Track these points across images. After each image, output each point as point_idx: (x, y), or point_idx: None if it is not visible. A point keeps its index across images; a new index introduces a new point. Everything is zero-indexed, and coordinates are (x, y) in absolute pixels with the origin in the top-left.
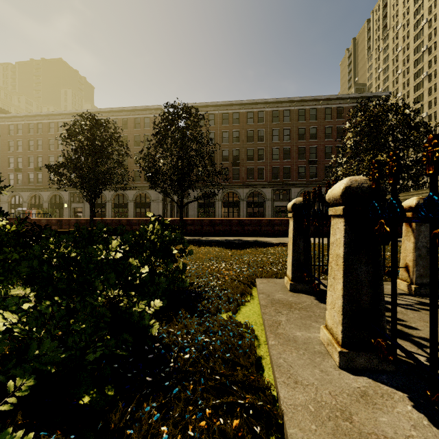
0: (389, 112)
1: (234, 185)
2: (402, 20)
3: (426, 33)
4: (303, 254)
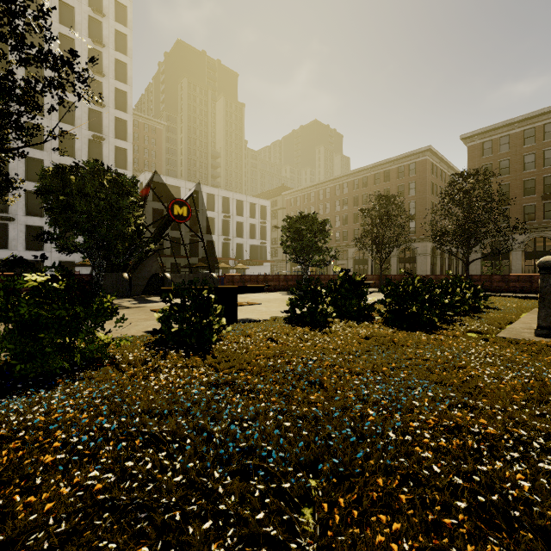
0: None
1: (546, 227)
2: None
3: None
4: None
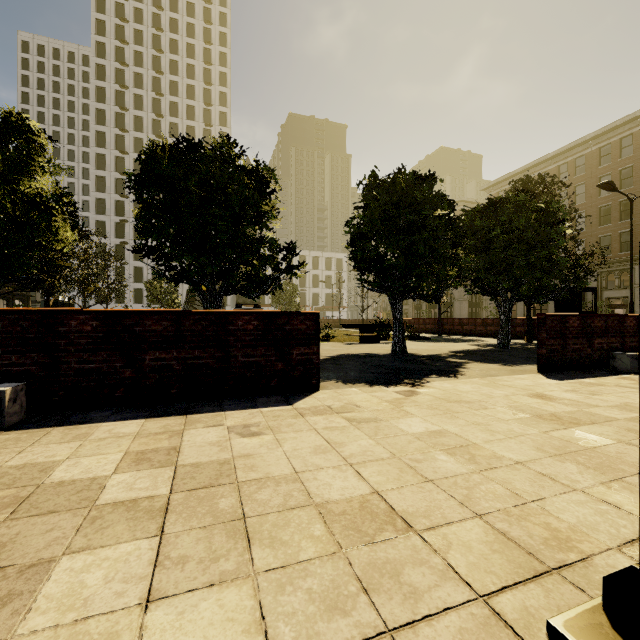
0: None
1: None
2: None
3: None
4: None
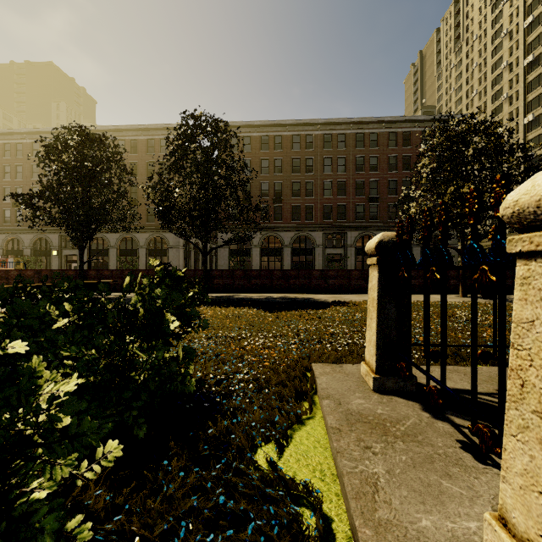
0: (476, 132)
1: (276, 227)
2: (478, 31)
3: (506, 47)
4: (395, 328)
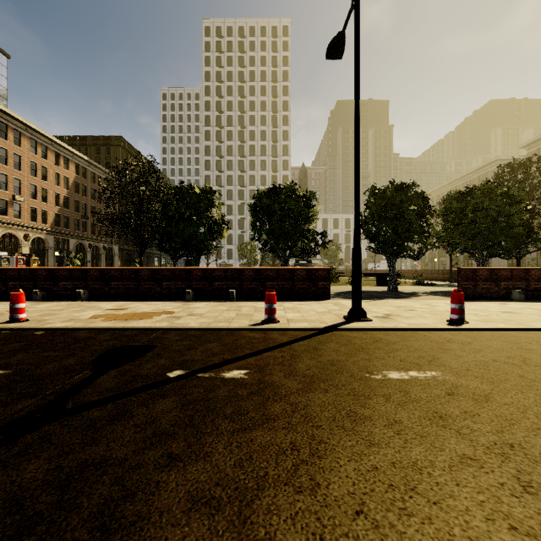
0: None
1: None
2: None
3: None
4: None
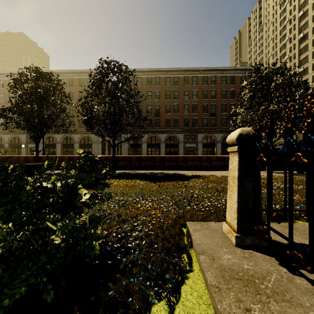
0: (276, 74)
1: (156, 131)
2: (272, 19)
3: (288, 28)
4: (251, 198)
